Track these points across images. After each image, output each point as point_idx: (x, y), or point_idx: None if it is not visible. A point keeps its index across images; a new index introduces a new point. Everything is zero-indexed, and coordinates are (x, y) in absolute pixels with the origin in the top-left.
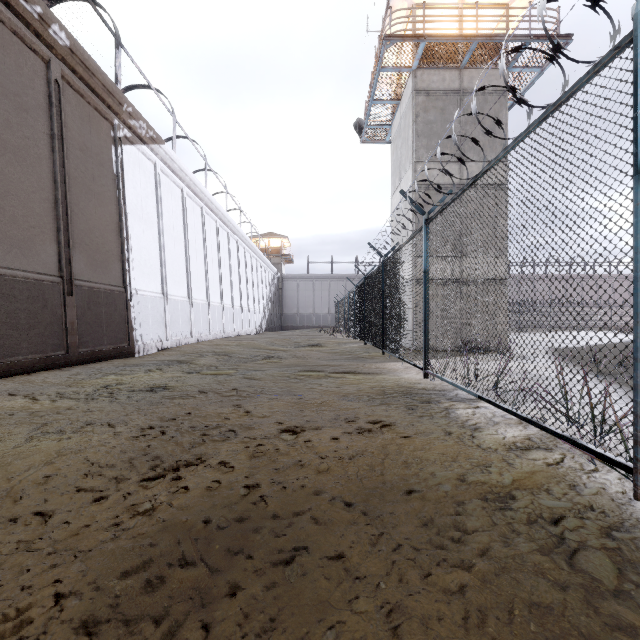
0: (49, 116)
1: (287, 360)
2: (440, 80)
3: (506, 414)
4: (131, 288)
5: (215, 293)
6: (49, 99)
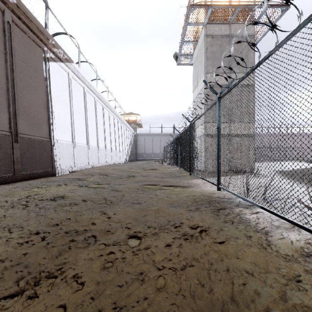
0: (4, 41)
1: (138, 178)
2: (219, 30)
3: (279, 218)
4: (54, 139)
5: (102, 142)
6: (4, 32)
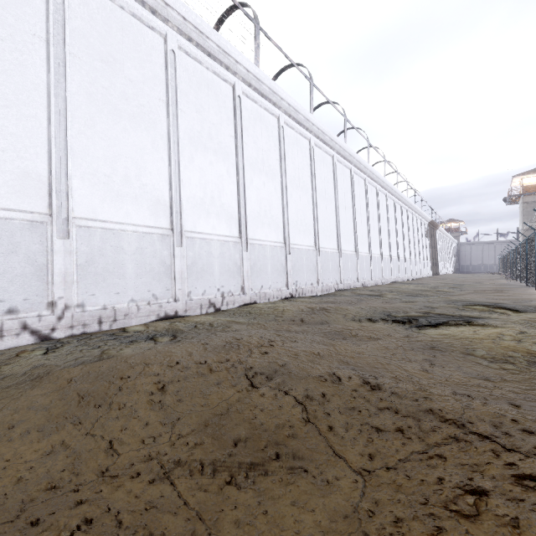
0: (433, 237)
1: None
2: (532, 198)
3: None
4: (438, 262)
5: (444, 260)
6: (433, 234)
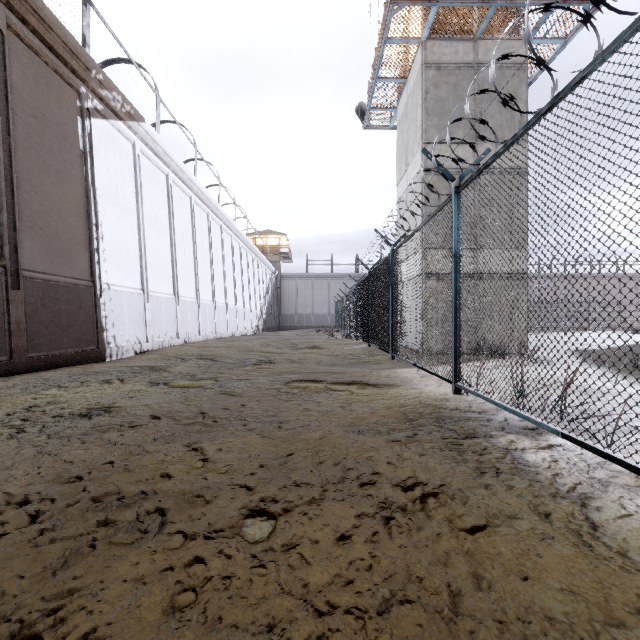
0: None
1: (281, 365)
2: (452, 52)
3: (604, 461)
4: (101, 282)
5: (206, 290)
6: None
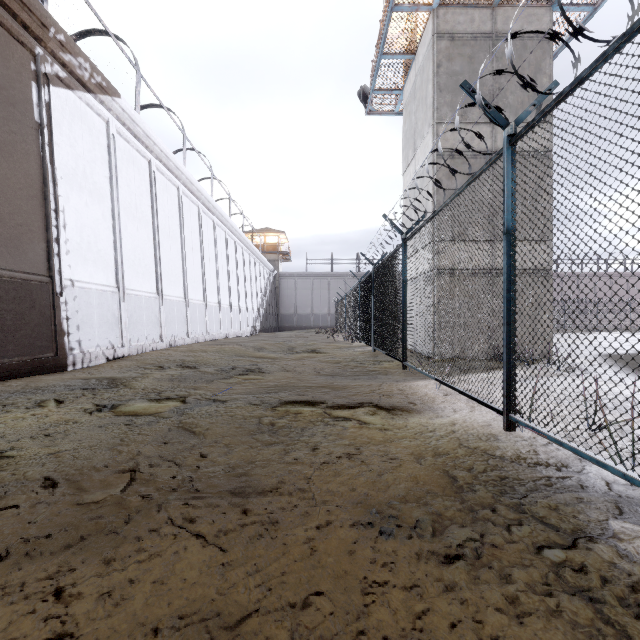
0: None
1: (272, 376)
2: (468, 21)
3: None
4: (62, 278)
5: (196, 289)
6: None
